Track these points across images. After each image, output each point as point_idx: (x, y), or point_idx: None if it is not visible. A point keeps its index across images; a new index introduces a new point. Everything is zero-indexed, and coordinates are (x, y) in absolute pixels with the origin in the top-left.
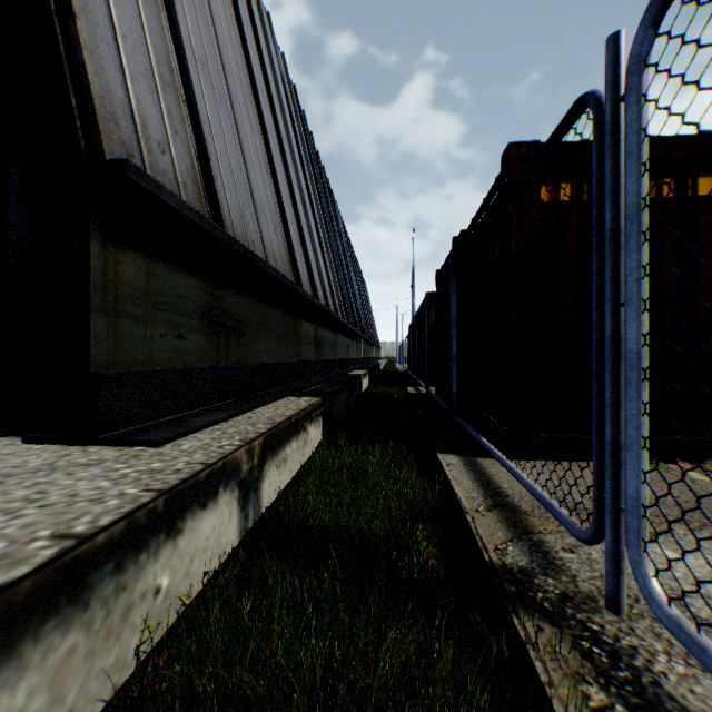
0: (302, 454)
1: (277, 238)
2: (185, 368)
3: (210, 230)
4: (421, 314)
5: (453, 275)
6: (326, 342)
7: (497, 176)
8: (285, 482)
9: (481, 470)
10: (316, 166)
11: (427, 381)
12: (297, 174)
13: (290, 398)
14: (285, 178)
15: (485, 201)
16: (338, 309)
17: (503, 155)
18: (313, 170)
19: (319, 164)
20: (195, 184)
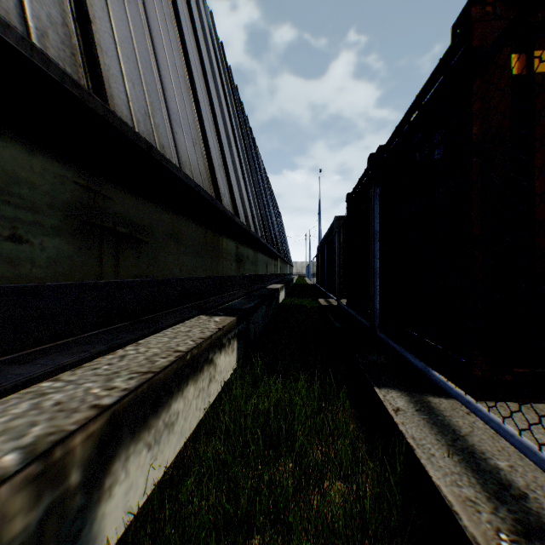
0: (205, 396)
1: (196, 154)
2: (21, 286)
3: (62, 83)
4: (329, 236)
5: (376, 185)
6: (247, 259)
7: (443, 56)
8: (170, 456)
9: (444, 421)
10: (240, 112)
11: (338, 294)
12: (221, 108)
13: (200, 318)
14: (208, 107)
15: (418, 99)
16: (259, 231)
17: (456, 22)
18: (237, 114)
19: (243, 113)
20: (66, 44)
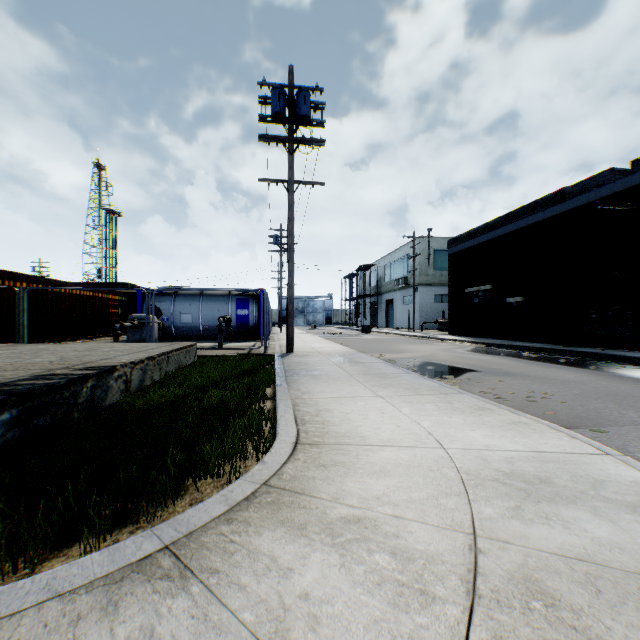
0: None
1: None
2: None
3: None
4: None
5: None
6: None
7: None
8: None
9: None
10: None
11: None
12: None
13: None
14: None
15: None
16: None
17: None
18: None
19: None
20: None
